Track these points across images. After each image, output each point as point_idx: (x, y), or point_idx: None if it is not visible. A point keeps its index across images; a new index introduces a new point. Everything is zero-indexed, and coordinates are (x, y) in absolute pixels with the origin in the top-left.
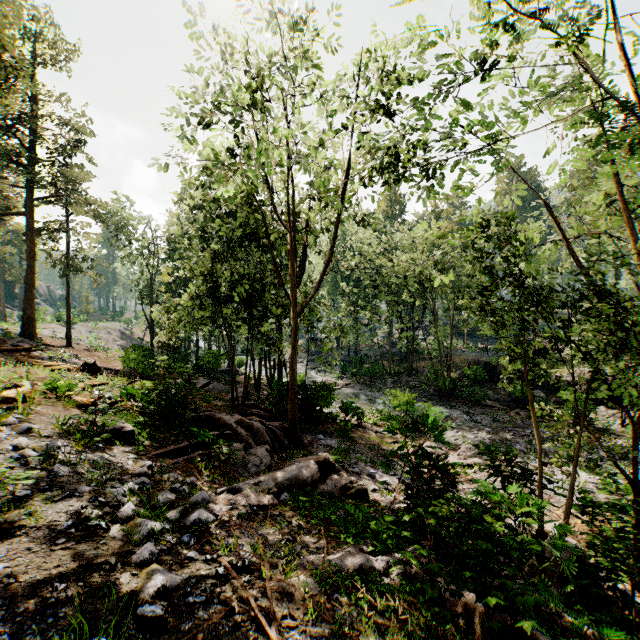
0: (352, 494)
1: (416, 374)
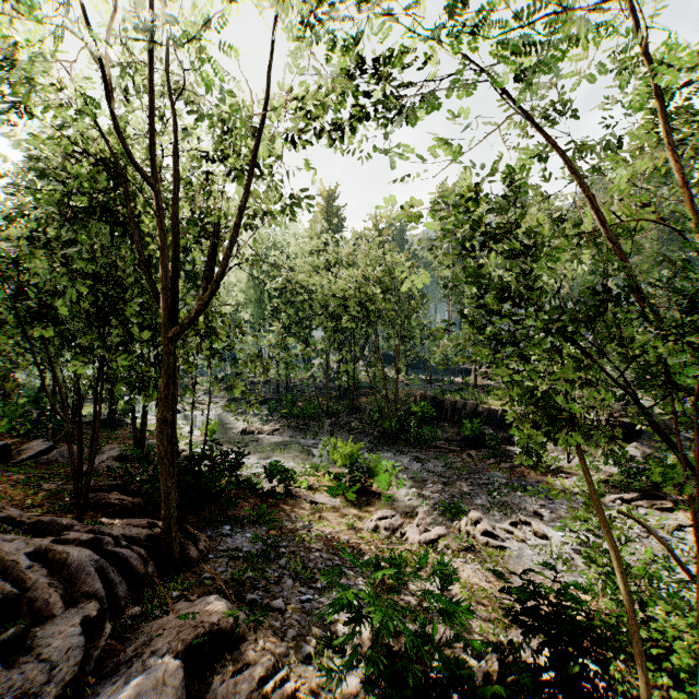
0: None
1: (357, 413)
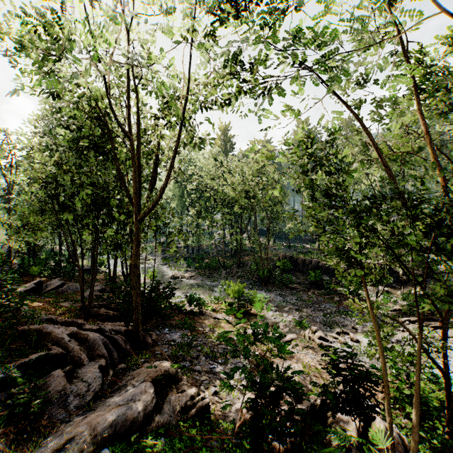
0: (192, 416)
1: (243, 266)
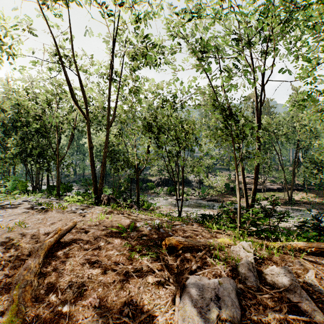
0: None
1: (108, 183)
